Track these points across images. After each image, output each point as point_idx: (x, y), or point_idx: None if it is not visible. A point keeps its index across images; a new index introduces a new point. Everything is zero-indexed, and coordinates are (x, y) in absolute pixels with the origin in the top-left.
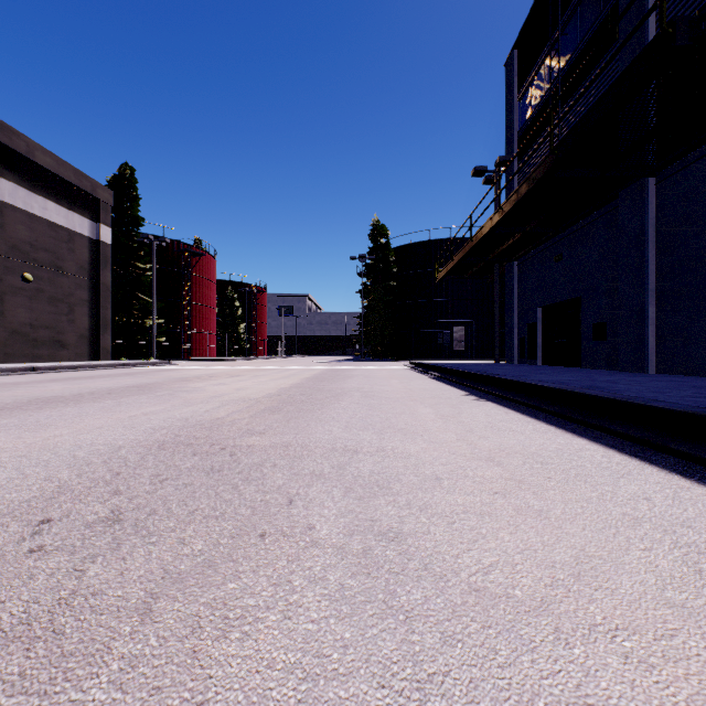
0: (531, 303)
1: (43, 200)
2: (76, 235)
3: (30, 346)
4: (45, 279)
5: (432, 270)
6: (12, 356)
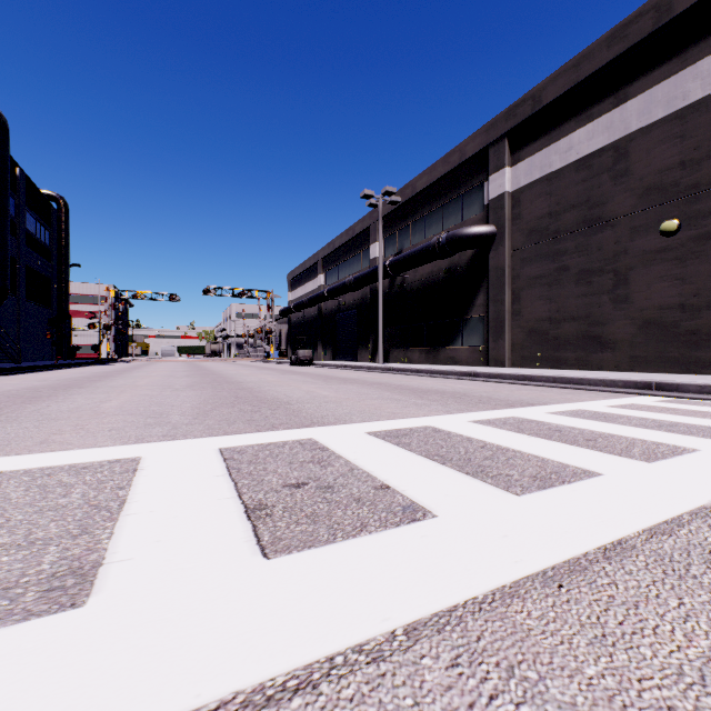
0: None
1: None
2: None
3: (680, 345)
4: None
5: None
6: (644, 361)
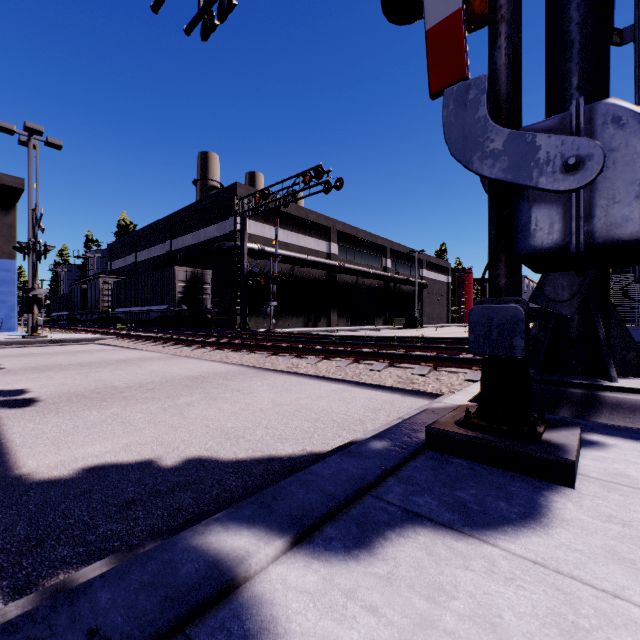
0: (638, 304)
1: (440, 275)
2: (444, 283)
3: (438, 320)
4: (440, 299)
5: (624, 270)
6: (436, 322)
